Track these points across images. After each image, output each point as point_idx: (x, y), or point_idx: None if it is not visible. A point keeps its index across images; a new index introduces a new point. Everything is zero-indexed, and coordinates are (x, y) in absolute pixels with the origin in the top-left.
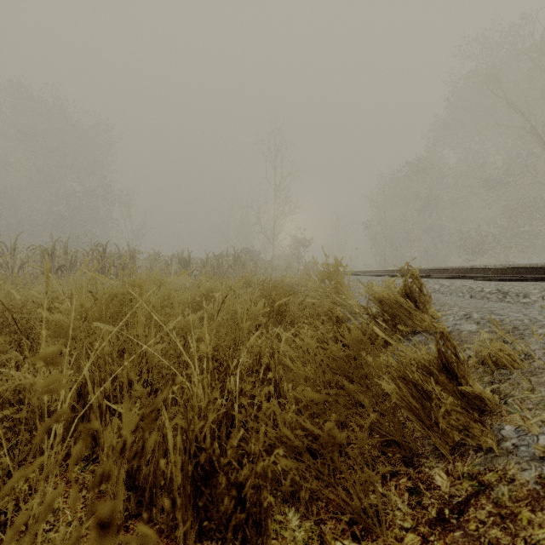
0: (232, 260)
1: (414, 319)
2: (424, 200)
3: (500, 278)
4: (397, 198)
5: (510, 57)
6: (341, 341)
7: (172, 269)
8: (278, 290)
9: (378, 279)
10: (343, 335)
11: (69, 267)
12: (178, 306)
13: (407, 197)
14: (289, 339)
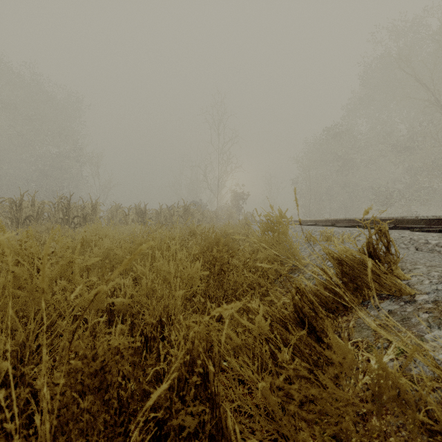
0: (182, 211)
1: (383, 283)
2: (342, 161)
3: (440, 230)
4: (319, 160)
5: (413, 43)
6: (302, 318)
7: (129, 219)
8: (220, 247)
9: (311, 228)
10: (305, 312)
11: (36, 217)
12: (117, 259)
13: (328, 159)
14: (234, 316)
